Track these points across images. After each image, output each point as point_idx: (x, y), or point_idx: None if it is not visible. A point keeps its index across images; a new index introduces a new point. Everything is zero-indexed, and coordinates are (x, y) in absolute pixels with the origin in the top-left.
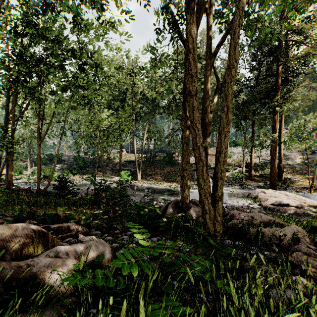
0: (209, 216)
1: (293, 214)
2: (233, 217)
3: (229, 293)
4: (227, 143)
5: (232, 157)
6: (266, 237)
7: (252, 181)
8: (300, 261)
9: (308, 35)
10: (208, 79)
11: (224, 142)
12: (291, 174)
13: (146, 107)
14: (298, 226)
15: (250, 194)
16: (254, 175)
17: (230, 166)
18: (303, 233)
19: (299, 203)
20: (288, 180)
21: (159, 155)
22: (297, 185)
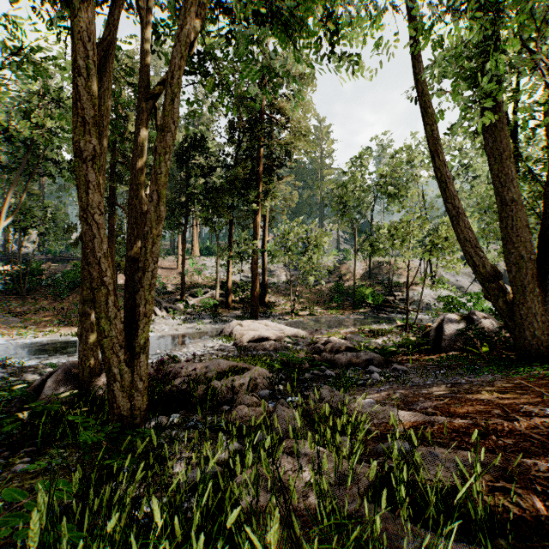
0: (121, 384)
1: (271, 350)
2: (178, 375)
3: (82, 524)
4: (156, 254)
5: (203, 273)
6: (220, 393)
7: (229, 310)
8: (241, 417)
9: (292, 120)
10: (141, 135)
11: (150, 253)
12: (277, 295)
13: (9, 155)
14: (269, 365)
15: (224, 331)
16: (233, 300)
17: (199, 287)
18: (265, 375)
19: (279, 334)
20: (273, 304)
21: (52, 267)
22: (281, 311)
